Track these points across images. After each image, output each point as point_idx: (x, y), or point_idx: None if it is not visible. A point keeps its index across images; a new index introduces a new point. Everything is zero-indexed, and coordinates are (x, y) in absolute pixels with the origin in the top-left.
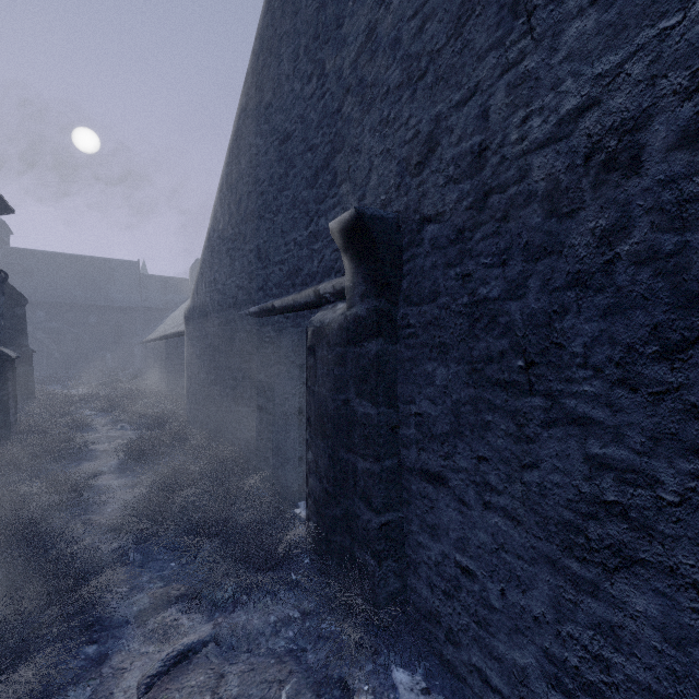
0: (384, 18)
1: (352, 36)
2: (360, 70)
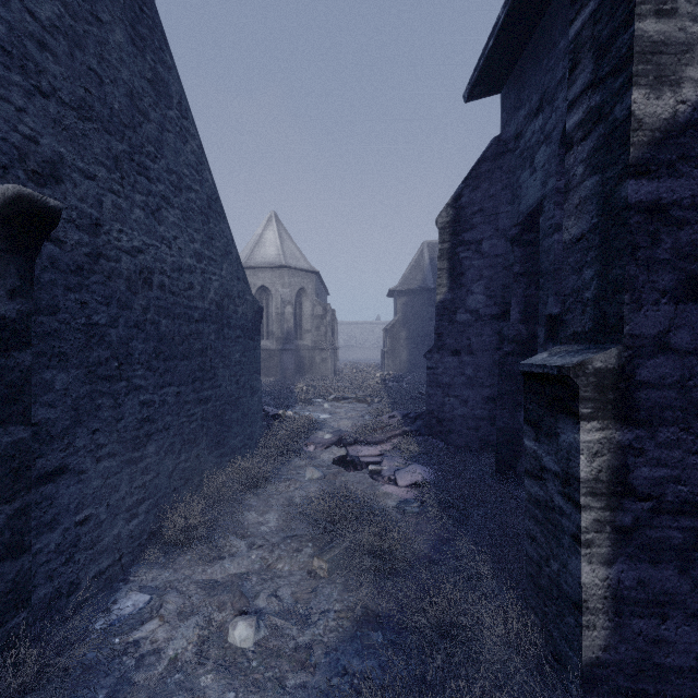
0: None
1: None
2: None
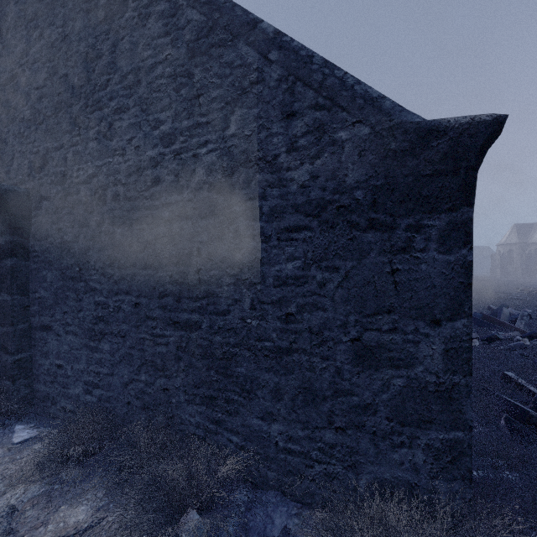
0: (22, 75)
1: (2, 68)
2: (7, 94)
